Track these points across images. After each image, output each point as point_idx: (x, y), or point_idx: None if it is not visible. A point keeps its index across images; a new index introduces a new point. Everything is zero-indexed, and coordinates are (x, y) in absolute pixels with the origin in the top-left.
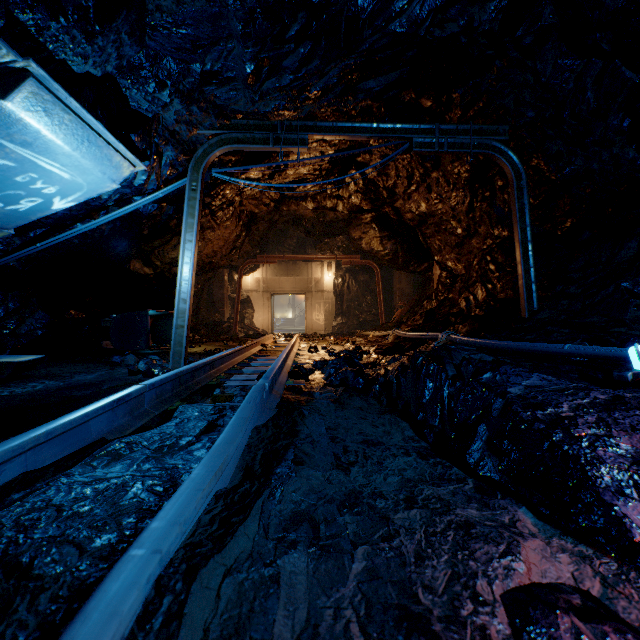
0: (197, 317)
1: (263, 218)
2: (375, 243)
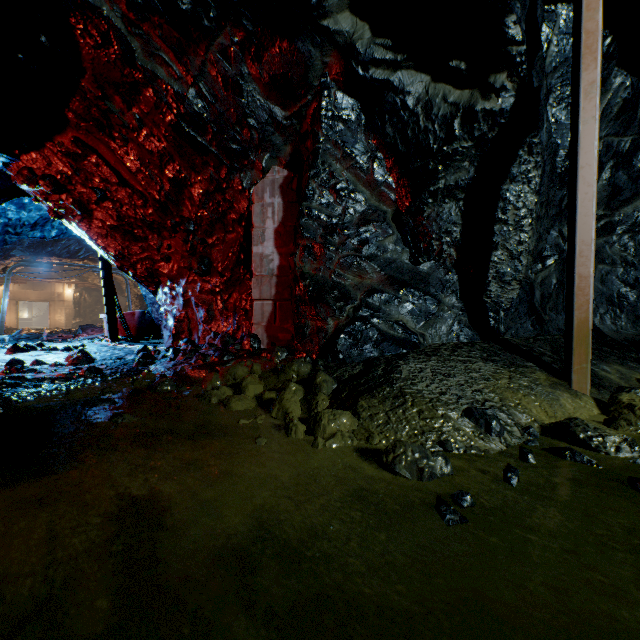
0: None
1: None
2: (97, 281)
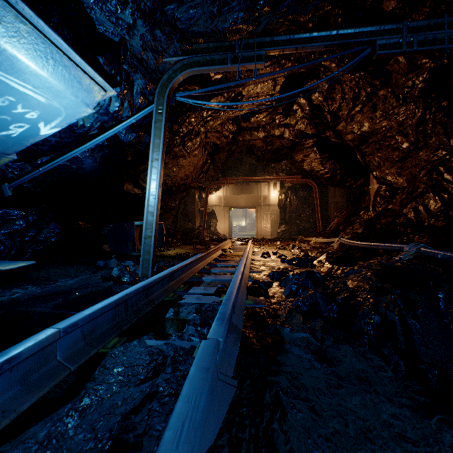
0: (175, 225)
1: (223, 148)
2: (315, 164)
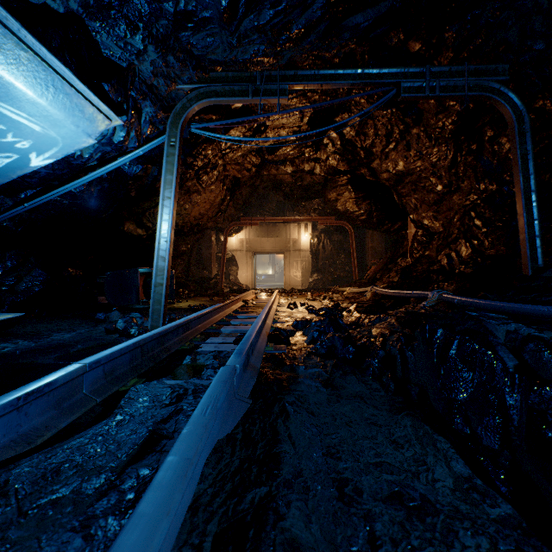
0: (187, 274)
1: (245, 183)
2: (350, 204)
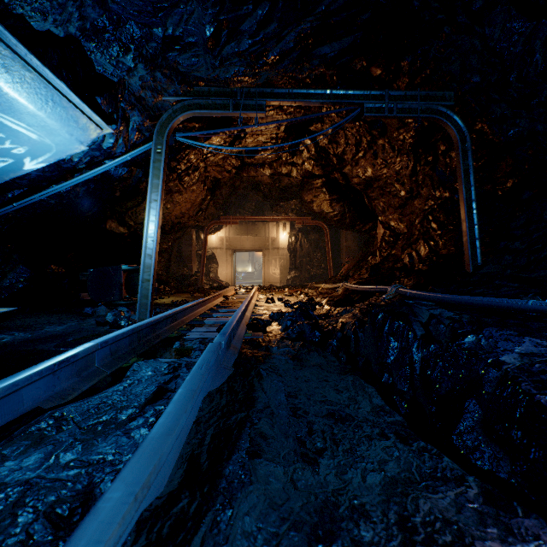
0: (168, 271)
1: (226, 184)
2: (325, 205)
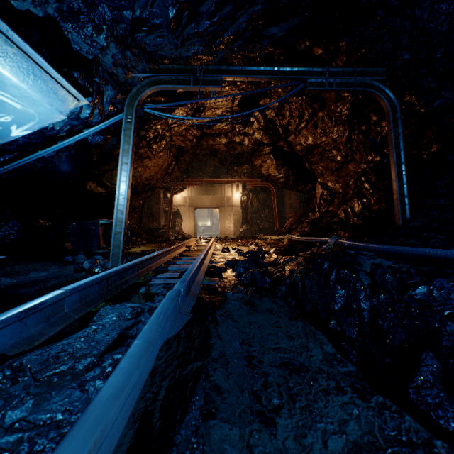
0: (140, 225)
1: (188, 151)
2: (272, 169)
